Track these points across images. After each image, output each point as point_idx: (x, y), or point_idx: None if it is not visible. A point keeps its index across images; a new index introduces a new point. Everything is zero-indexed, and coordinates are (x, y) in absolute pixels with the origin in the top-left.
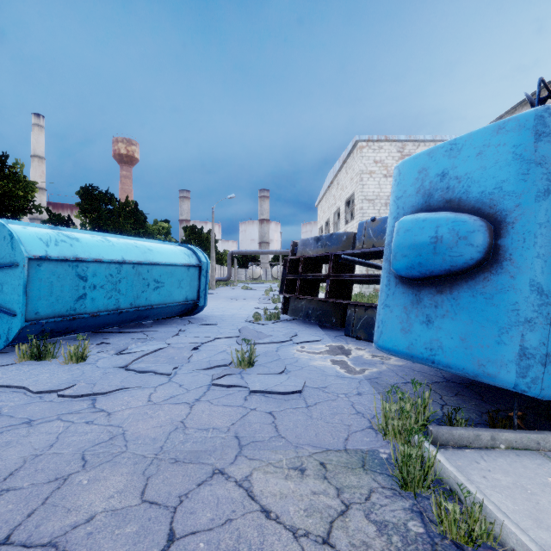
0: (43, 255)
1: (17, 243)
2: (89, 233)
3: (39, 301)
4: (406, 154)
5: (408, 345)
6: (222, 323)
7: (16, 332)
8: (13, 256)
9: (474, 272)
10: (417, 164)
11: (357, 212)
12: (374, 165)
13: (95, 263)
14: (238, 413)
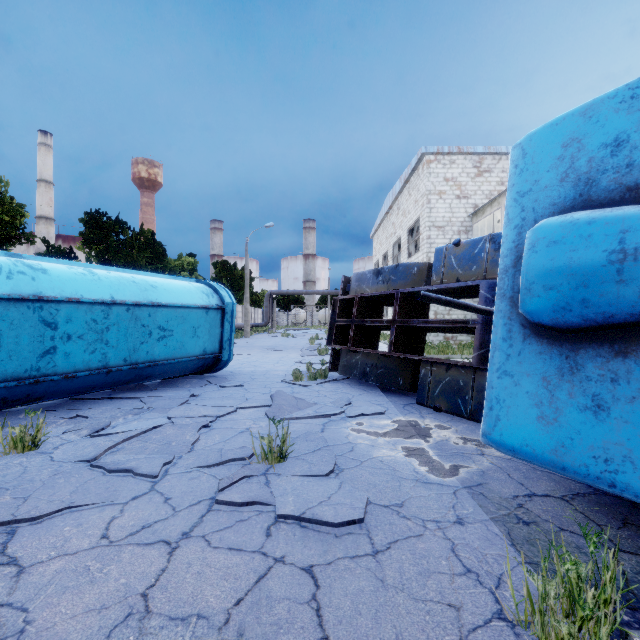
0: None
1: None
2: (67, 264)
3: None
4: (484, 170)
5: (555, 447)
6: (251, 383)
7: None
8: None
9: None
10: (559, 133)
11: (423, 242)
12: (444, 184)
13: (70, 303)
14: (252, 571)
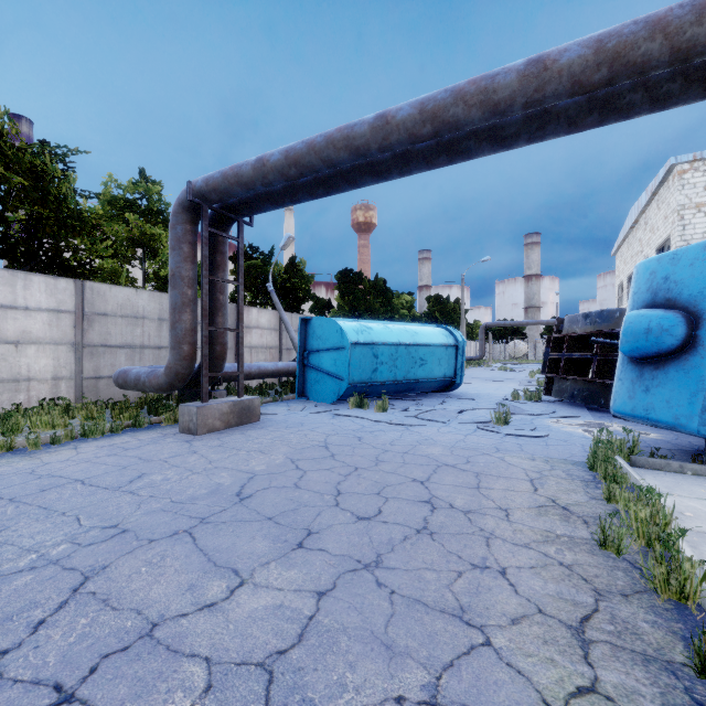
0: (357, 341)
1: (345, 334)
2: (374, 322)
3: (354, 372)
4: None
5: (632, 408)
6: (479, 399)
7: (344, 391)
8: (342, 343)
9: (679, 354)
10: (649, 267)
11: None
12: (704, 194)
13: (383, 345)
14: (497, 441)
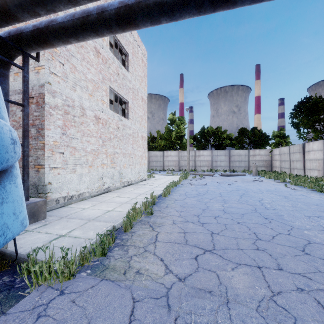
0: None
1: None
2: None
3: None
4: None
5: None
6: None
7: None
8: None
9: None
10: None
11: None
12: None
13: None
14: None
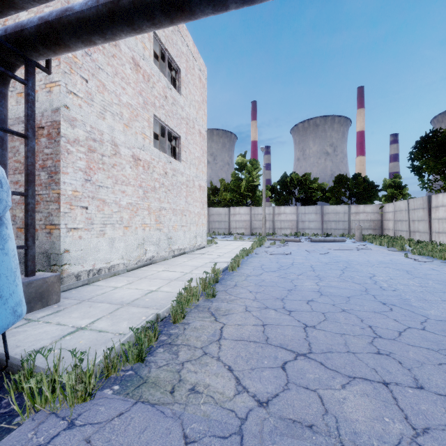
0: None
1: None
2: None
3: None
4: None
5: None
6: None
7: None
8: None
9: None
10: None
11: None
12: None
13: None
14: None
